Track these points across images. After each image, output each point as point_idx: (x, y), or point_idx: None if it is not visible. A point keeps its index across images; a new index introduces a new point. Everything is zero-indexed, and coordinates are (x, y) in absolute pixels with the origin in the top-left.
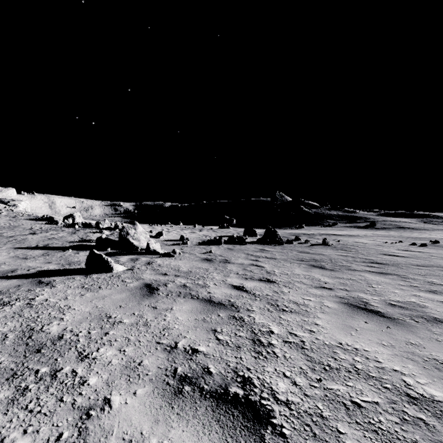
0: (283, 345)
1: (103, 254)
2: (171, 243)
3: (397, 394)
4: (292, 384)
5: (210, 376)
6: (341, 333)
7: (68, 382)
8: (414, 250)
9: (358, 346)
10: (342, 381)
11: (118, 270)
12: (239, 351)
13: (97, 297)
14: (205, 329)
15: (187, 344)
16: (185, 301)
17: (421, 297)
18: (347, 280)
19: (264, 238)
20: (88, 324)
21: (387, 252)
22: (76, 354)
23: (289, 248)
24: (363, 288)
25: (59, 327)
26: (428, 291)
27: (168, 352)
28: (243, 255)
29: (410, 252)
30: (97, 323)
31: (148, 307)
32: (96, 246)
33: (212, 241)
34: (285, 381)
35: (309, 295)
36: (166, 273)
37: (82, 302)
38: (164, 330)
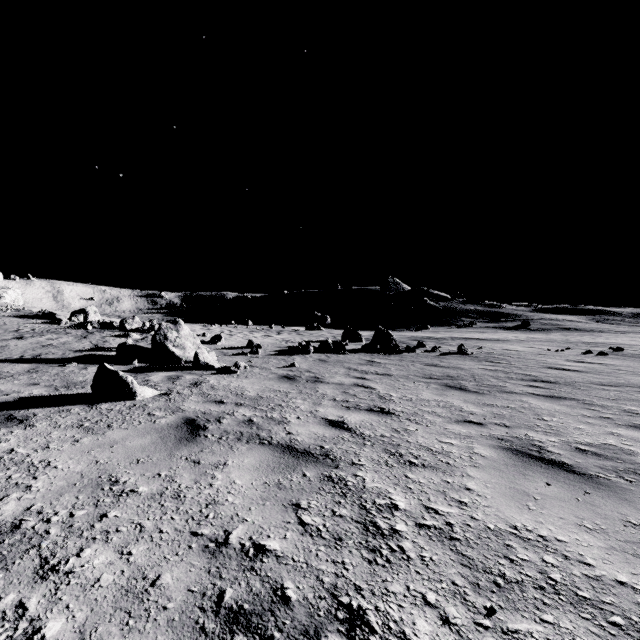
0: (417, 532)
1: (125, 369)
2: (233, 352)
3: (639, 639)
4: (442, 622)
5: (287, 607)
6: (512, 505)
7: (1, 633)
8: (590, 361)
9: (545, 532)
10: (533, 610)
11: (145, 396)
12: (339, 548)
13: (101, 444)
14: (280, 504)
15: (246, 535)
16: (248, 449)
17: (622, 437)
18: (503, 409)
19: (373, 344)
20: (74, 498)
21: (553, 364)
22: (35, 564)
23: (410, 358)
24: (530, 423)
25: (20, 504)
26: (630, 426)
27: (211, 554)
28: (343, 370)
29: (585, 364)
30: (90, 495)
31: (185, 462)
32: (116, 358)
33: (296, 348)
34: (428, 616)
35: (448, 435)
36: (222, 400)
37: (73, 454)
38: (208, 507)
